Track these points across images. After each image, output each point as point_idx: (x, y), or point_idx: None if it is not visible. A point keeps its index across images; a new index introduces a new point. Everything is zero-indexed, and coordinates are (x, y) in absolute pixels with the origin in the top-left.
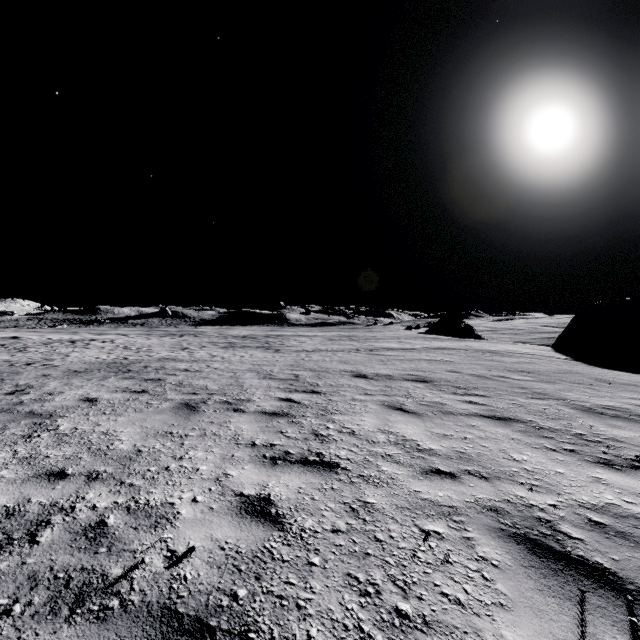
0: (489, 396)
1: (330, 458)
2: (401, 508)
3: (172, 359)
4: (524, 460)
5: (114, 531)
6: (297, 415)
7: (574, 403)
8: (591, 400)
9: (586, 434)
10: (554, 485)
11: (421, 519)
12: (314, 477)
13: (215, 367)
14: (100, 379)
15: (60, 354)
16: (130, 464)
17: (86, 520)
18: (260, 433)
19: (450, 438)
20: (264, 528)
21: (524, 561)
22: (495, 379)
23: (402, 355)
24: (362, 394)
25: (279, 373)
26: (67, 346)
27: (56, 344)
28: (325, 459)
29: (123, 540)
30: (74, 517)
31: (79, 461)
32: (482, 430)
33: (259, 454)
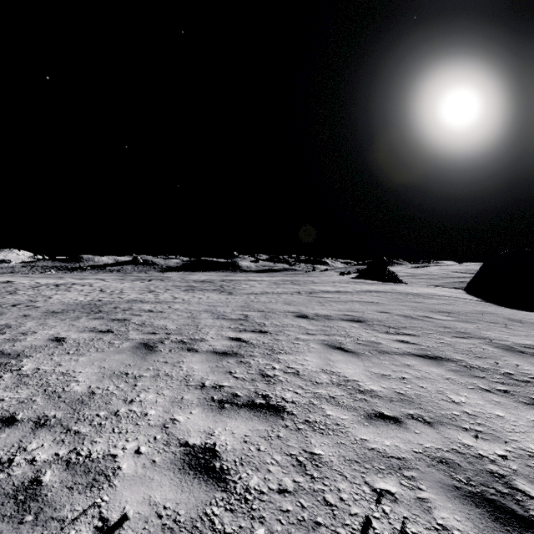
0: (418, 335)
1: (276, 401)
2: (349, 461)
3: (139, 301)
4: (462, 402)
5: (47, 492)
6: (245, 355)
7: (495, 342)
8: (509, 339)
9: (514, 373)
10: (498, 431)
11: (371, 475)
12: (260, 423)
13: (176, 308)
14: (73, 319)
15: (44, 296)
16: (81, 408)
17: (20, 477)
18: (210, 373)
19: (389, 378)
20: (206, 488)
21: (488, 530)
22: (421, 319)
23: (337, 297)
24: (304, 333)
25: (231, 313)
26: (51, 289)
27: (42, 287)
28: (271, 402)
29: (54, 504)
30: (9, 473)
31: (32, 405)
32: (417, 369)
33: (207, 397)
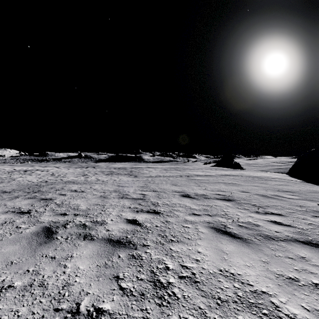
0: (284, 215)
1: None
2: None
3: (73, 182)
4: None
5: None
6: (138, 244)
7: None
8: None
9: None
10: None
11: None
12: None
13: (94, 188)
14: (10, 199)
15: (11, 179)
16: None
17: None
18: (93, 281)
19: (300, 286)
20: None
21: None
22: (275, 198)
23: (207, 179)
24: (191, 214)
25: (133, 193)
26: (20, 173)
27: (15, 172)
28: None
29: None
30: None
31: None
32: (318, 266)
33: None
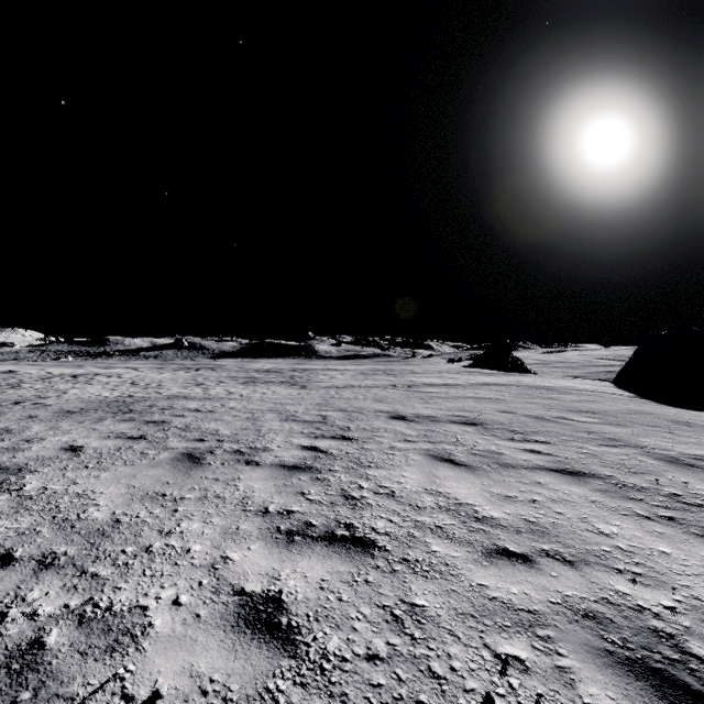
0: (553, 443)
1: (364, 532)
2: (463, 615)
3: (183, 397)
4: (614, 533)
5: (51, 659)
6: (323, 469)
7: (655, 452)
8: (674, 448)
9: (682, 494)
10: (663, 573)
11: (492, 634)
12: (342, 563)
13: (231, 406)
14: (94, 421)
15: (57, 391)
16: (101, 542)
17: (16, 638)
18: (275, 495)
19: (514, 501)
20: (269, 652)
21: None
22: (556, 421)
23: (445, 392)
24: (402, 441)
25: (304, 414)
26: (67, 381)
27: (55, 379)
28: (357, 534)
29: (60, 676)
30: (0, 633)
31: (35, 537)
32: (552, 489)
33: (272, 526)
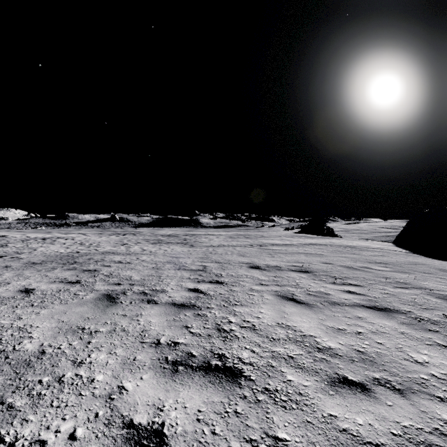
0: (362, 285)
1: (232, 362)
2: None
3: (112, 252)
4: (426, 362)
5: None
6: (202, 307)
7: (435, 292)
8: None
9: None
10: None
11: None
12: (216, 392)
13: (143, 259)
14: (48, 270)
15: (30, 248)
16: (24, 372)
17: None
18: (166, 328)
19: (344, 333)
20: None
21: None
22: (361, 270)
23: (285, 249)
24: (258, 284)
25: (191, 264)
26: (38, 242)
27: (31, 241)
28: (227, 364)
29: None
30: None
31: None
32: (370, 323)
33: (161, 357)
